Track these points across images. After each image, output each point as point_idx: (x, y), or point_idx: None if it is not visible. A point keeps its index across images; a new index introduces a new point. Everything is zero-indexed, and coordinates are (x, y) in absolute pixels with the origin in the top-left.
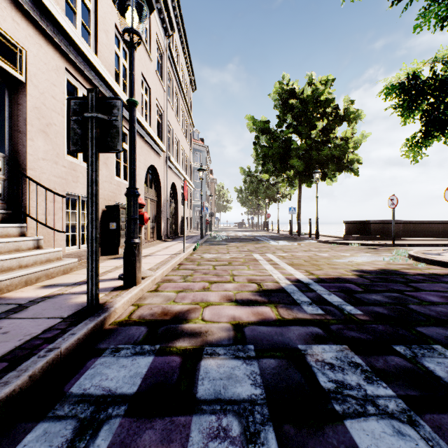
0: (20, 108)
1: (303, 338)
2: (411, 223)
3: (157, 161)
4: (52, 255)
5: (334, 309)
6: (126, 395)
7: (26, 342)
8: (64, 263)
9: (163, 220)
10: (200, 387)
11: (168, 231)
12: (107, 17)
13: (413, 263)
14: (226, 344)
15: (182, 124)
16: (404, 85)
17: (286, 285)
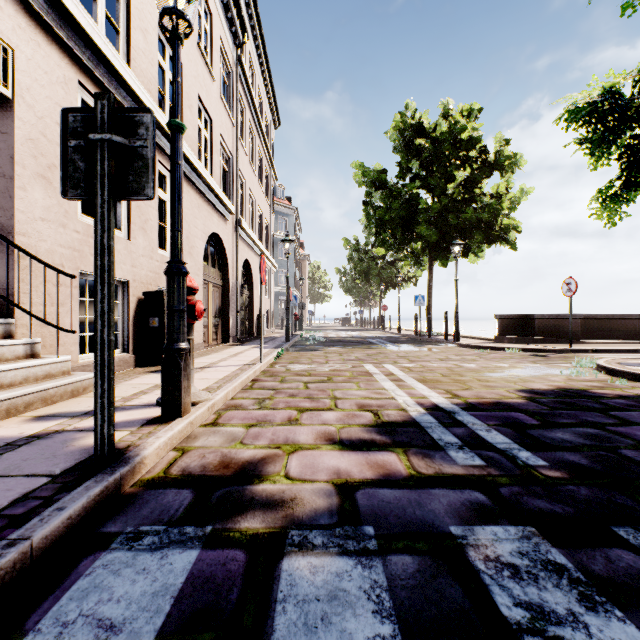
0: (5, 139)
1: (457, 512)
2: (595, 319)
3: (222, 227)
4: (54, 368)
5: (500, 456)
6: (140, 637)
7: None
8: (73, 380)
9: (231, 315)
10: (279, 619)
11: (239, 330)
12: (145, 10)
13: (608, 379)
14: (326, 525)
15: (259, 175)
16: (597, 107)
17: (419, 415)
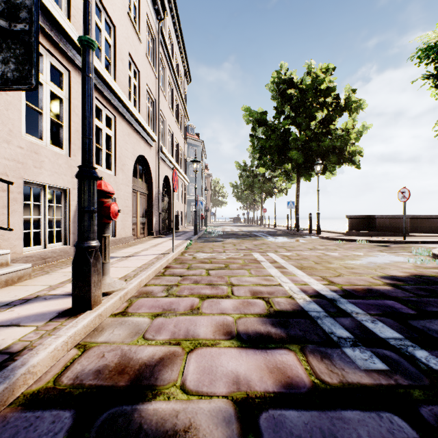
0: None
1: None
2: (418, 218)
3: (147, 151)
4: None
5: (398, 356)
6: None
7: None
8: (8, 271)
9: (155, 215)
10: None
11: (160, 226)
12: None
13: None
14: None
15: (176, 115)
16: None
17: (305, 303)
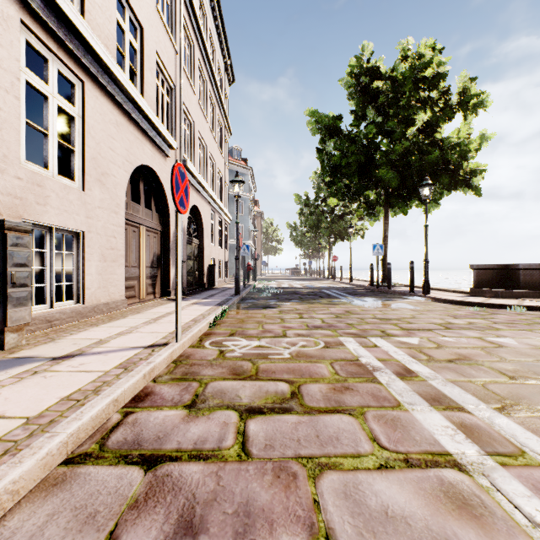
0: None
1: None
2: None
3: (159, 162)
4: None
5: None
6: None
7: None
8: None
9: (173, 264)
10: None
11: (184, 281)
12: None
13: None
14: None
15: (212, 123)
16: None
17: None
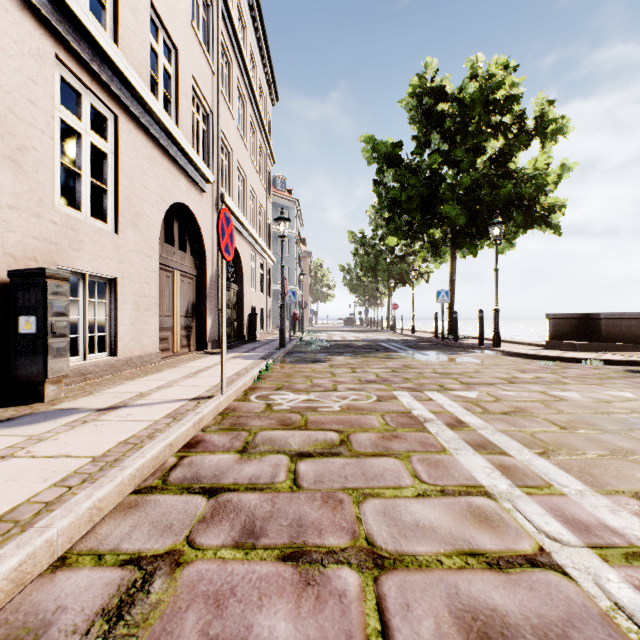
0: None
1: None
2: None
3: (194, 198)
4: None
5: None
6: None
7: None
8: None
9: (210, 313)
10: None
11: None
12: None
13: None
14: None
15: (252, 151)
16: None
17: None
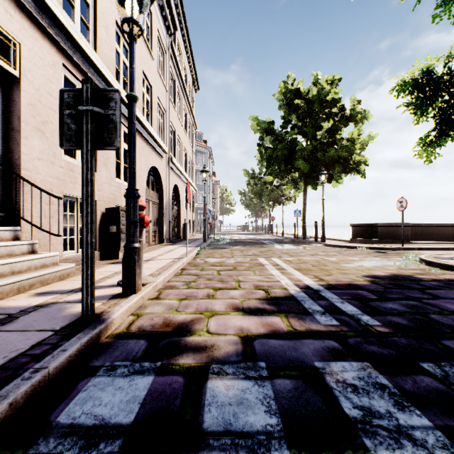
0: (14, 104)
1: (319, 353)
2: (420, 226)
3: (159, 162)
4: (47, 260)
5: (349, 319)
6: (121, 425)
7: (11, 360)
8: (61, 269)
9: (165, 223)
10: (207, 415)
11: (170, 234)
12: (107, 13)
13: (426, 268)
14: (234, 361)
15: (184, 125)
16: (418, 82)
17: (295, 292)
